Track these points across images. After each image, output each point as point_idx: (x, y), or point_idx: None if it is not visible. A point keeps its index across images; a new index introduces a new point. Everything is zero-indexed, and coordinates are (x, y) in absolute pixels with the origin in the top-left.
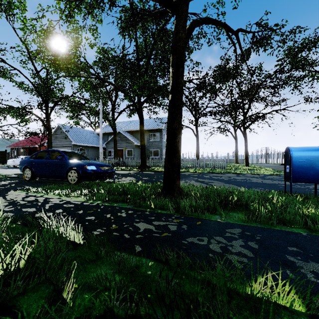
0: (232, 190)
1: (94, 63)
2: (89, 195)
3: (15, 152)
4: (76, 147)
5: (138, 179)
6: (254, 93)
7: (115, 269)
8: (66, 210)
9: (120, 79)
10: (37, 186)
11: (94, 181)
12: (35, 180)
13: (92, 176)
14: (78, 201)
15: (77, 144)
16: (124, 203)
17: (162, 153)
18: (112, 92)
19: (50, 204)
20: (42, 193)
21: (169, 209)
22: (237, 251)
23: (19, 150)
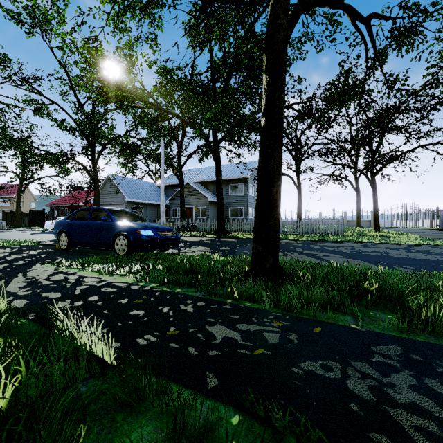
0: (362, 269)
1: (154, 88)
2: (142, 273)
3: (55, 212)
4: (131, 205)
5: (213, 250)
6: (389, 120)
7: (167, 431)
8: (103, 297)
9: (189, 109)
10: (73, 257)
11: (150, 251)
12: (74, 249)
13: (148, 245)
14: (123, 283)
15: (132, 200)
16: (191, 287)
17: (247, 213)
18: (178, 128)
19: (82, 286)
20: (77, 269)
21: (263, 300)
22: (407, 402)
23: (59, 210)
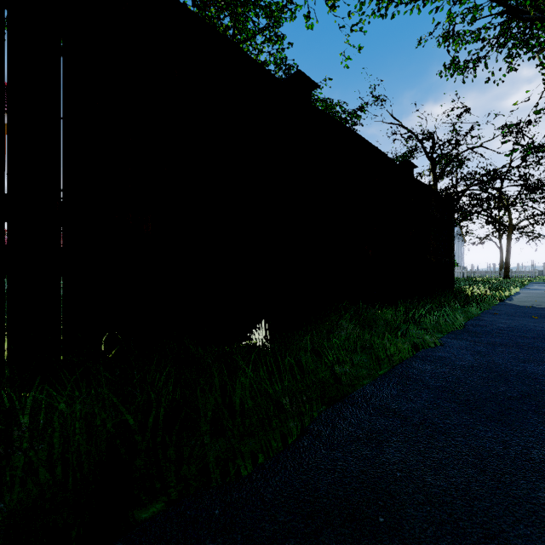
0: None
1: None
2: None
3: None
4: None
5: None
6: None
7: None
8: None
9: None
10: None
11: None
12: None
13: None
14: None
15: None
16: None
17: None
18: None
19: None
20: None
21: None
22: None
23: None
